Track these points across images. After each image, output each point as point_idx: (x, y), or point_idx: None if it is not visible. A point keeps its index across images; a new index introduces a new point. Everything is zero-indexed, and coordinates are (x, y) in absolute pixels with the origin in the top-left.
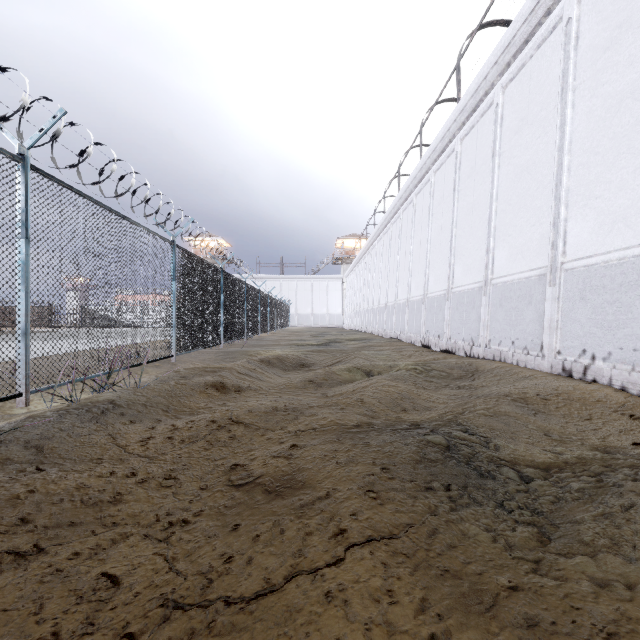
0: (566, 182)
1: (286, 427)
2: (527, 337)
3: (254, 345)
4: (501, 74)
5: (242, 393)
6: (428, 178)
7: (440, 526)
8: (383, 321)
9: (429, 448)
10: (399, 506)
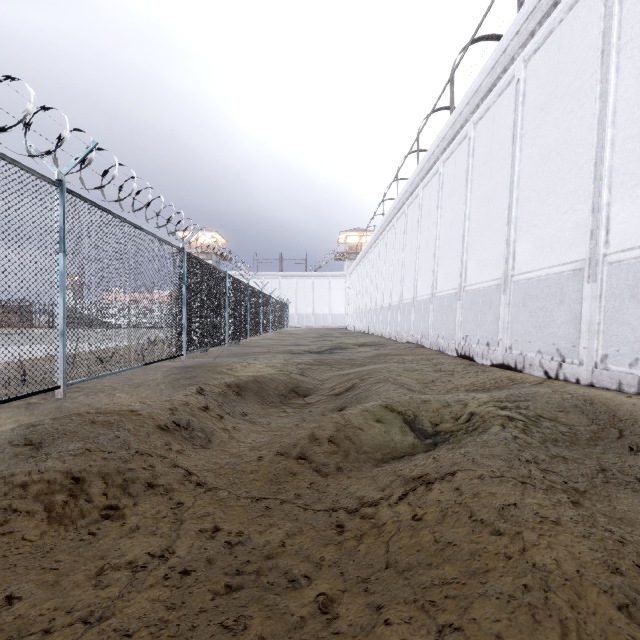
0: None
1: None
2: None
3: (236, 354)
4: None
5: (120, 515)
6: (464, 134)
7: None
8: (396, 322)
9: None
10: None
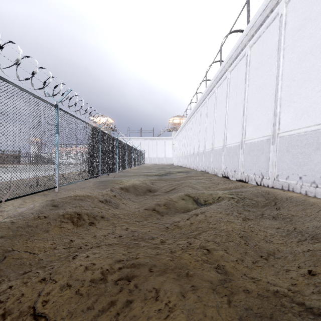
0: None
1: None
2: (315, 174)
3: (122, 176)
4: None
5: (95, 224)
6: (225, 76)
7: None
8: (196, 161)
9: None
10: None
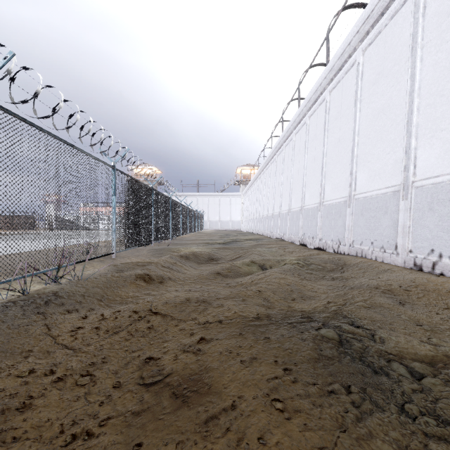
0: (416, 119)
1: (196, 318)
2: (384, 239)
3: (177, 244)
4: (361, 40)
5: (164, 283)
6: (304, 121)
7: (353, 448)
8: (271, 226)
9: (324, 344)
10: (307, 420)
